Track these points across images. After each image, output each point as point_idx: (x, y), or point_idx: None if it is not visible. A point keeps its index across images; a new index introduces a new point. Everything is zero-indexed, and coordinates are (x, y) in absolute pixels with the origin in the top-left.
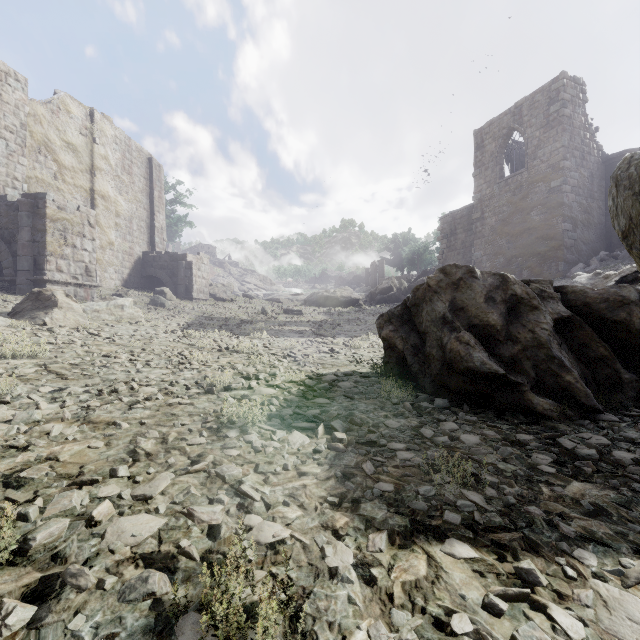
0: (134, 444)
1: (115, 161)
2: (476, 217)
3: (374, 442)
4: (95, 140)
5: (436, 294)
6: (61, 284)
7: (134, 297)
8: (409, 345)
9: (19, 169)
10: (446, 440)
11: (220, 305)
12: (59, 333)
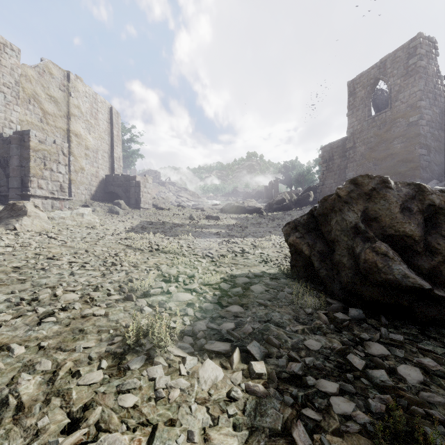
0: (13, 385)
1: (85, 109)
2: (349, 146)
3: (298, 377)
4: (70, 94)
5: (347, 204)
6: (41, 198)
7: (97, 207)
8: (316, 251)
9: (14, 114)
10: (386, 379)
11: (160, 213)
12: (22, 237)
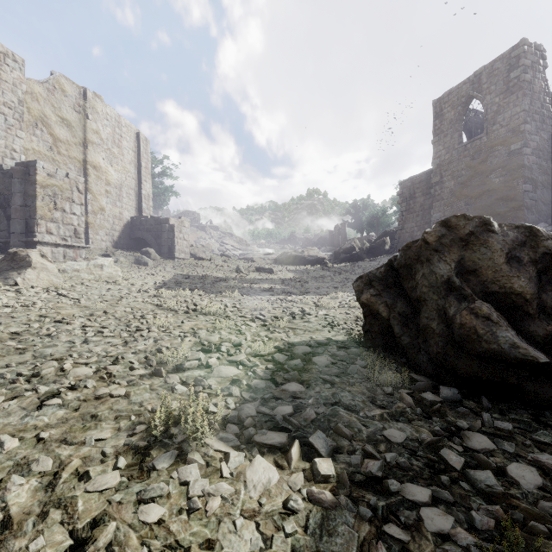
0: (0, 492)
1: (106, 135)
2: (435, 181)
3: (377, 480)
4: (87, 116)
5: (437, 253)
6: (51, 245)
7: (120, 257)
8: (396, 313)
9: (17, 141)
10: (494, 483)
11: (199, 264)
12: (25, 294)
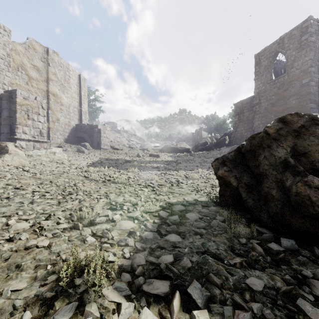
0: None
1: (60, 76)
2: (256, 102)
3: None
4: (49, 64)
5: (275, 141)
6: (25, 140)
7: (68, 148)
8: (243, 183)
9: (6, 79)
10: None
11: (115, 152)
12: (1, 170)
